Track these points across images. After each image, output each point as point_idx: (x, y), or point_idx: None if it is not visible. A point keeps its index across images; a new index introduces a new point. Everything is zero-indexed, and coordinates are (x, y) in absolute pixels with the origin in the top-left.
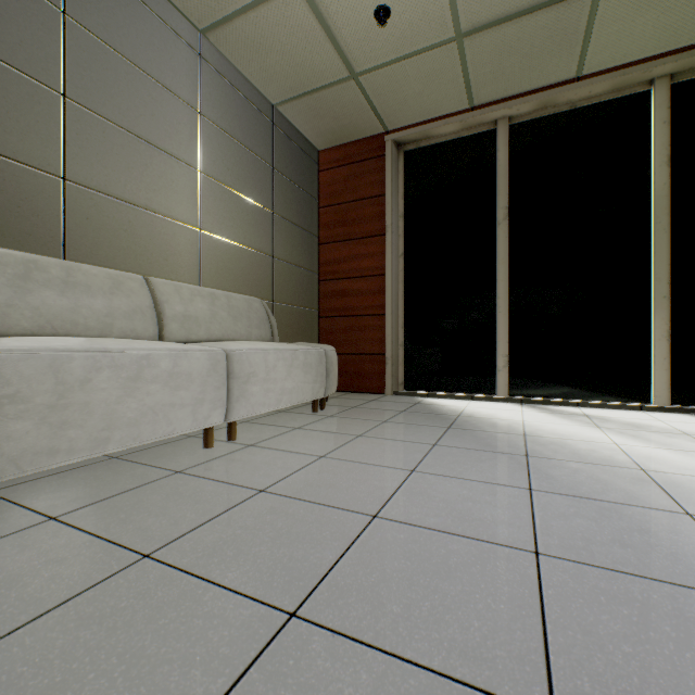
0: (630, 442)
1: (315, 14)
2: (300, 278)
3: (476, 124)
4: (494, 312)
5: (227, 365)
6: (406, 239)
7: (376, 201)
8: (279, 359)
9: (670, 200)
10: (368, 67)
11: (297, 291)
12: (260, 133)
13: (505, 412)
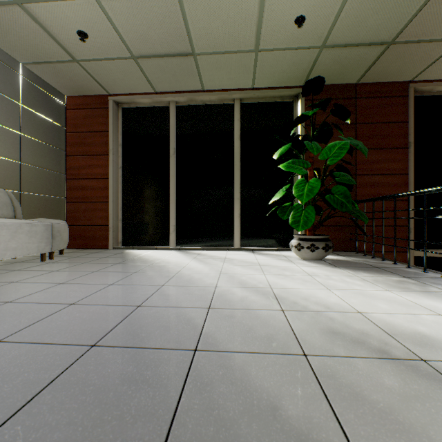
0: (195, 263)
1: (37, 22)
2: (48, 177)
3: (160, 101)
4: (169, 202)
5: None
6: (123, 159)
7: (103, 134)
8: (3, 229)
9: (241, 155)
10: (84, 59)
11: (45, 185)
12: (7, 80)
13: (163, 254)
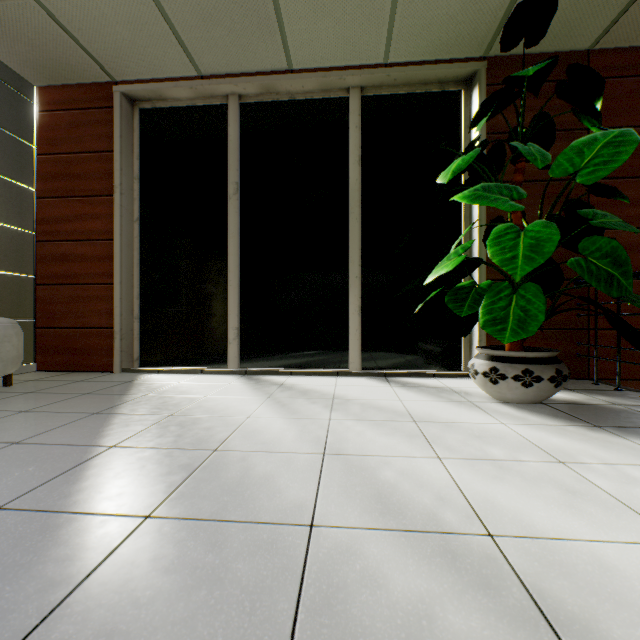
0: (266, 413)
1: None
2: None
3: (209, 95)
4: (228, 285)
5: None
6: (143, 203)
7: (104, 156)
8: None
9: (362, 194)
10: None
11: None
12: None
13: (209, 386)
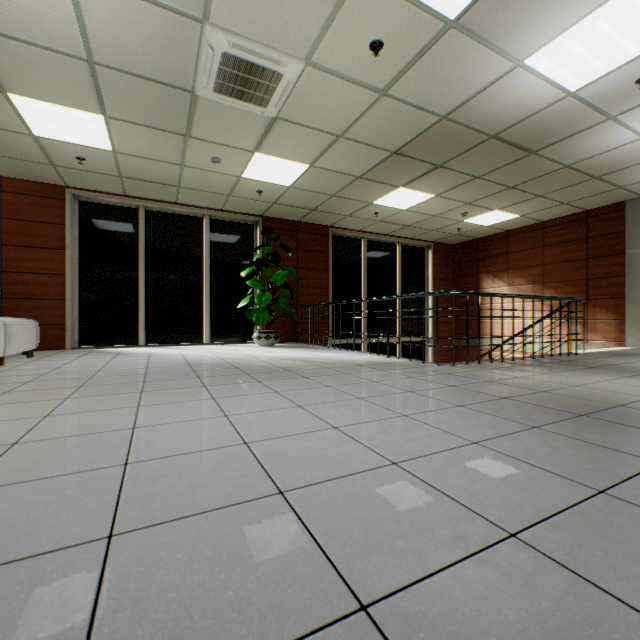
0: (186, 351)
1: (38, 144)
2: None
3: (128, 203)
4: (138, 302)
5: (5, 329)
6: (82, 254)
7: (58, 227)
8: (21, 327)
9: (211, 263)
10: (65, 166)
11: None
12: None
13: (144, 349)
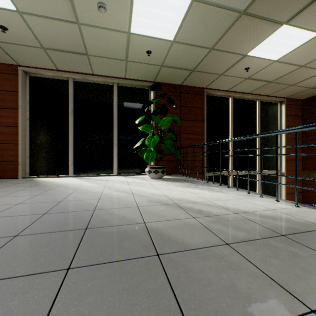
0: (88, 183)
1: None
2: None
3: (61, 76)
4: (68, 145)
5: None
6: (31, 113)
7: (13, 93)
8: None
9: (118, 117)
10: (1, 41)
11: None
12: None
13: (65, 180)
